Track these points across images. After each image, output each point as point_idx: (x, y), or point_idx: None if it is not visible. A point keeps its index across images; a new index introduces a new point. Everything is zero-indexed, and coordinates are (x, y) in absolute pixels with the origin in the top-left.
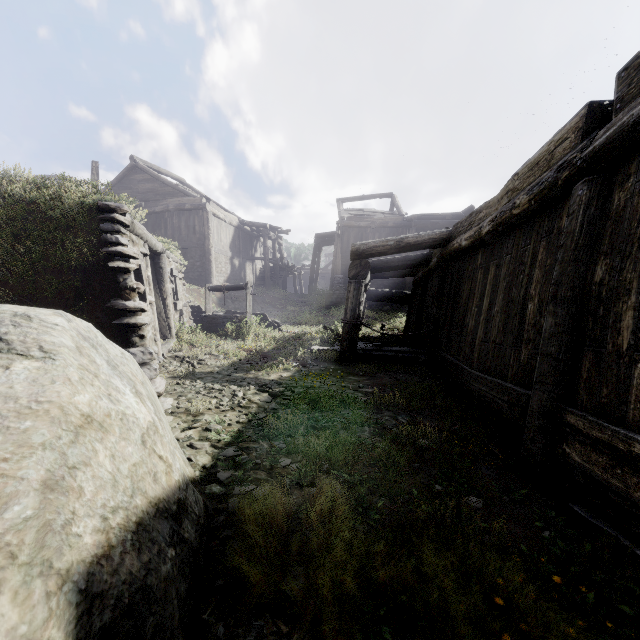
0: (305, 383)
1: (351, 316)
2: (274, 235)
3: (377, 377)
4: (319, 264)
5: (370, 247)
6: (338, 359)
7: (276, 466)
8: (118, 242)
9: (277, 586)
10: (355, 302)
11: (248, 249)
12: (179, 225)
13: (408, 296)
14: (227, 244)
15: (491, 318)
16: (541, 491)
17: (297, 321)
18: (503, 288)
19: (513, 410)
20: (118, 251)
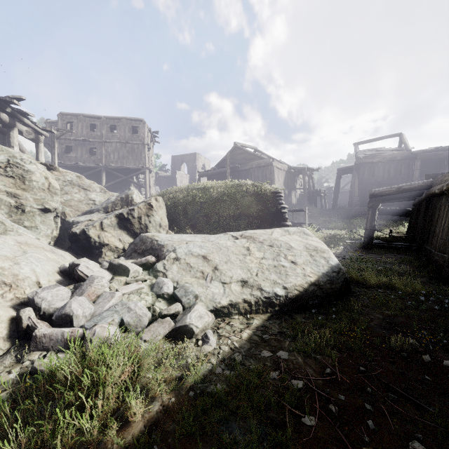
0: (348, 254)
1: (369, 226)
2: (309, 173)
3: (384, 255)
4: (339, 187)
5: (381, 192)
6: (362, 247)
7: (349, 271)
8: (282, 203)
9: (361, 278)
10: (372, 219)
11: (292, 183)
12: (258, 175)
13: (410, 212)
14: (282, 182)
15: (444, 229)
16: (444, 283)
17: (329, 227)
18: (448, 216)
19: (444, 263)
20: (283, 206)
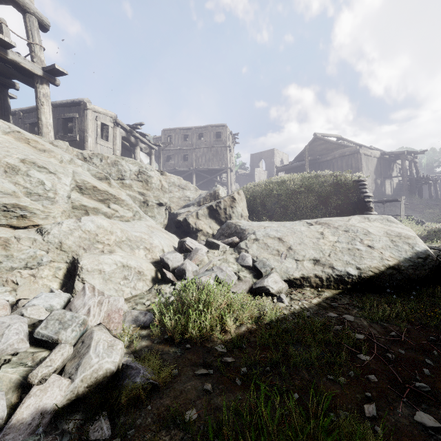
0: None
1: None
2: (410, 157)
3: None
4: None
5: None
6: None
7: None
8: (366, 192)
9: None
10: None
11: (386, 171)
12: (341, 165)
13: None
14: (372, 171)
15: None
16: None
17: (438, 220)
18: None
19: None
20: (367, 195)
